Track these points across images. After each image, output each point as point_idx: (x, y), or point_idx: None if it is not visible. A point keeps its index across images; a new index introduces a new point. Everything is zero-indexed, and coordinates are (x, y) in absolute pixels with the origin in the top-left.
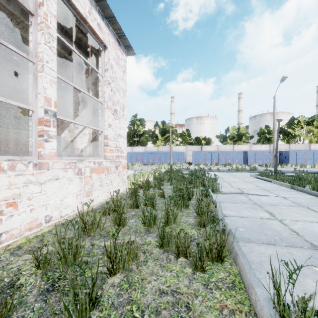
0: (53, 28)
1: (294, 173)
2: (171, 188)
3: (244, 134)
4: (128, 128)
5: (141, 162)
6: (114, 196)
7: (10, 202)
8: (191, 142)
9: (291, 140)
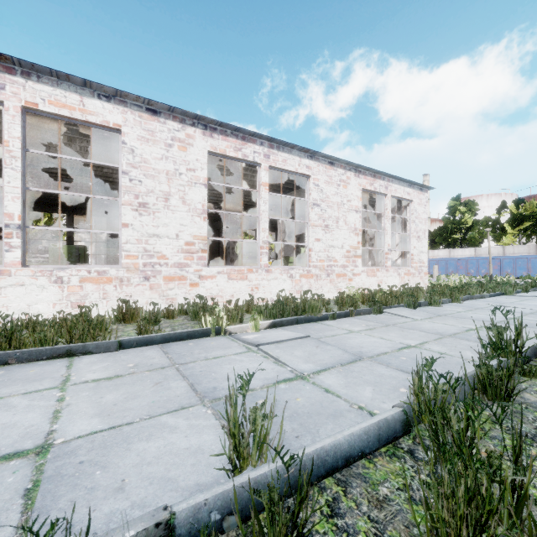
0: (390, 215)
1: None
2: None
3: None
4: (444, 219)
5: (465, 273)
6: None
7: (380, 281)
8: None
9: None
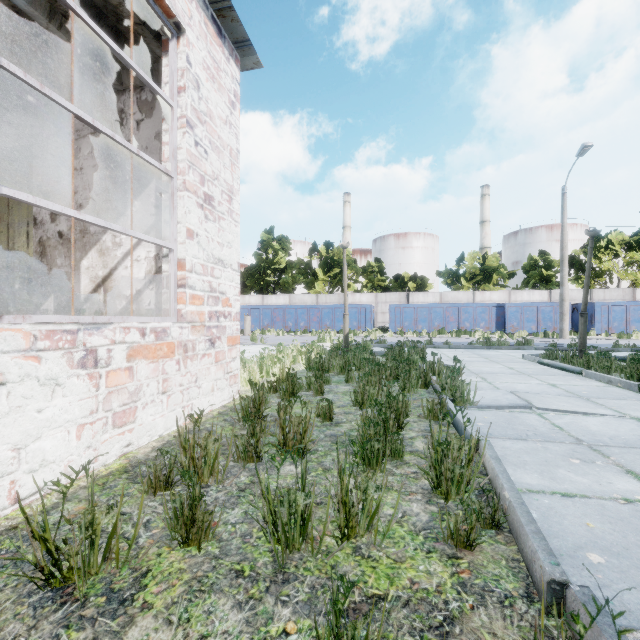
0: None
1: (615, 352)
2: (350, 393)
3: (496, 270)
4: (256, 256)
5: (283, 326)
6: (204, 414)
7: None
8: (386, 286)
9: (594, 282)
